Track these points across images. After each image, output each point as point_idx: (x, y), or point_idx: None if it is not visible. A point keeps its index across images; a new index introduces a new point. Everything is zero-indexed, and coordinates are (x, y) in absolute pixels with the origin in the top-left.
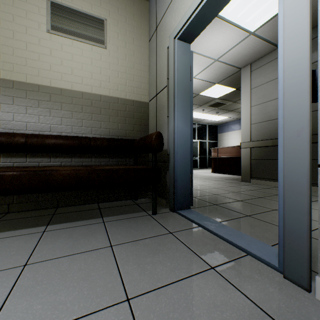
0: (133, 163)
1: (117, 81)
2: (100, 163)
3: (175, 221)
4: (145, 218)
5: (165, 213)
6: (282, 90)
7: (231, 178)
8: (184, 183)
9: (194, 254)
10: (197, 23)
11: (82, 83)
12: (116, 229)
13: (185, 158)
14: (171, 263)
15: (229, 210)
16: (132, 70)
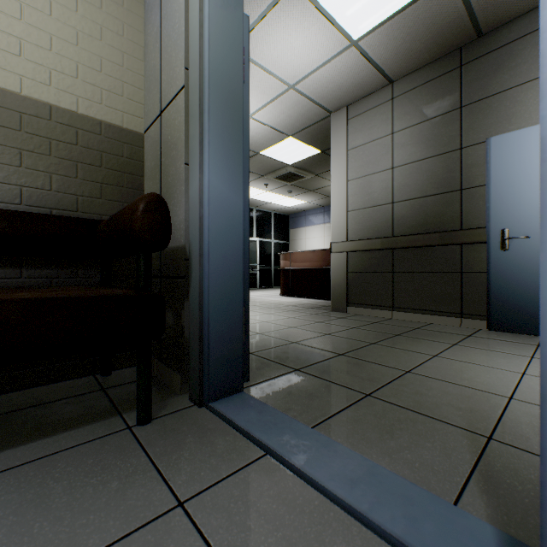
0: (100, 282)
1: (48, 59)
2: None
3: (202, 442)
4: (111, 446)
5: (176, 415)
6: None
7: (315, 306)
8: (227, 331)
9: None
10: None
11: None
12: None
13: (231, 268)
14: None
15: (327, 384)
16: (96, 42)
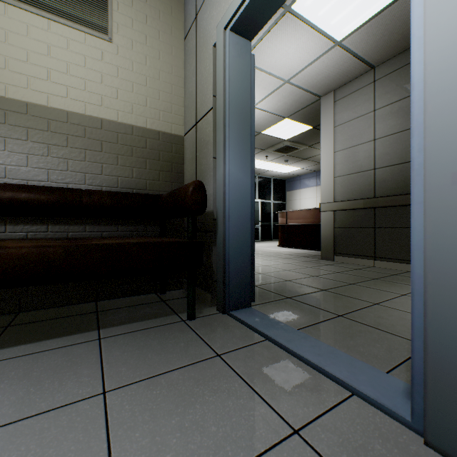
0: (159, 234)
1: (131, 98)
2: (101, 233)
3: (227, 330)
4: (176, 328)
5: (209, 317)
6: (420, 101)
7: (307, 255)
8: (240, 266)
9: (260, 400)
10: (263, 3)
11: (68, 97)
12: (121, 352)
13: (243, 225)
14: (219, 426)
15: (310, 307)
16: (156, 82)
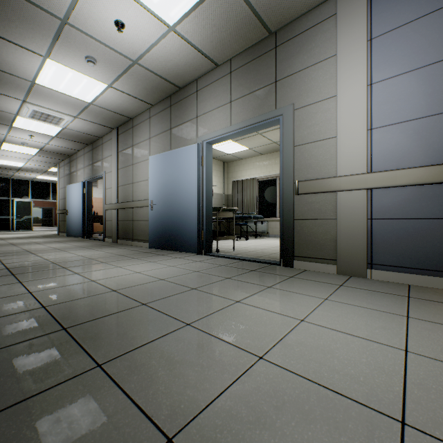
0: None
1: None
2: None
3: None
4: None
5: None
6: None
7: None
8: None
9: None
10: None
11: None
12: None
13: None
14: None
15: None
16: None
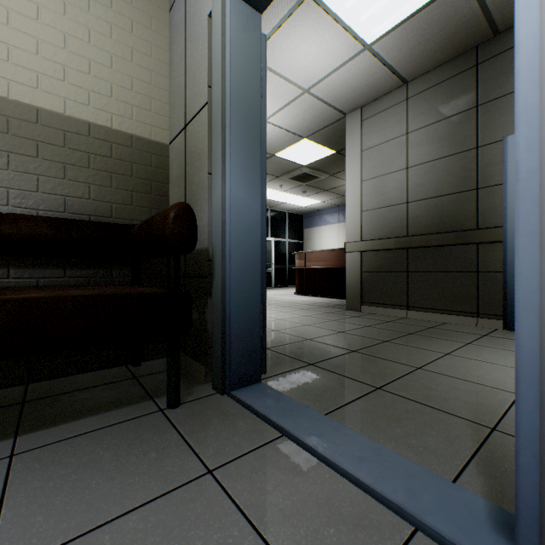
0: (131, 281)
1: (87, 82)
2: (36, 280)
3: (225, 423)
4: (147, 424)
5: (201, 401)
6: (531, 69)
7: (329, 305)
8: (247, 326)
9: None
10: None
11: None
12: (43, 482)
13: (250, 268)
14: None
15: (340, 377)
16: (127, 64)
